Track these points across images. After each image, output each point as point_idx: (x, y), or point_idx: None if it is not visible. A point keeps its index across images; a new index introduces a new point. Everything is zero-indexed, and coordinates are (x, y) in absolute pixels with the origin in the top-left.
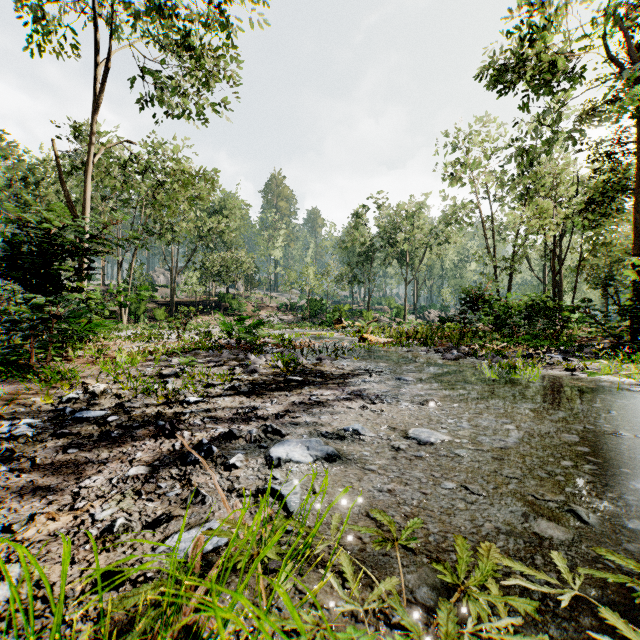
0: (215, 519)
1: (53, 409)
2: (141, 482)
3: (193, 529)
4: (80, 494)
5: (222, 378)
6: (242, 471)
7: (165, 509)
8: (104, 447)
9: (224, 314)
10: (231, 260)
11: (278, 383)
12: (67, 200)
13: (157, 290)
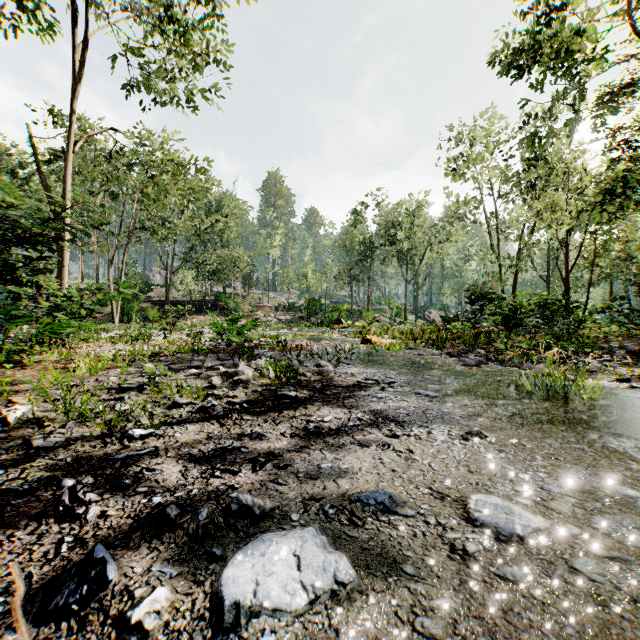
0: None
1: None
2: None
3: None
4: None
5: (196, 393)
6: None
7: None
8: None
9: (220, 314)
10: (228, 259)
11: (266, 400)
12: (47, 191)
13: (152, 289)
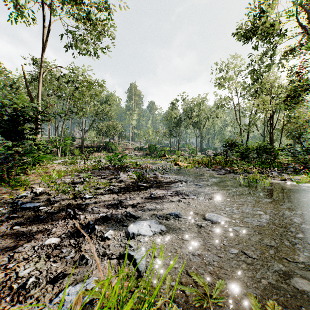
0: (92, 276)
1: (12, 202)
2: (51, 248)
3: (78, 284)
4: (14, 257)
5: (105, 184)
6: (111, 241)
7: (63, 268)
8: (35, 225)
9: (108, 152)
10: (111, 125)
11: (134, 187)
12: (29, 95)
13: (75, 140)
